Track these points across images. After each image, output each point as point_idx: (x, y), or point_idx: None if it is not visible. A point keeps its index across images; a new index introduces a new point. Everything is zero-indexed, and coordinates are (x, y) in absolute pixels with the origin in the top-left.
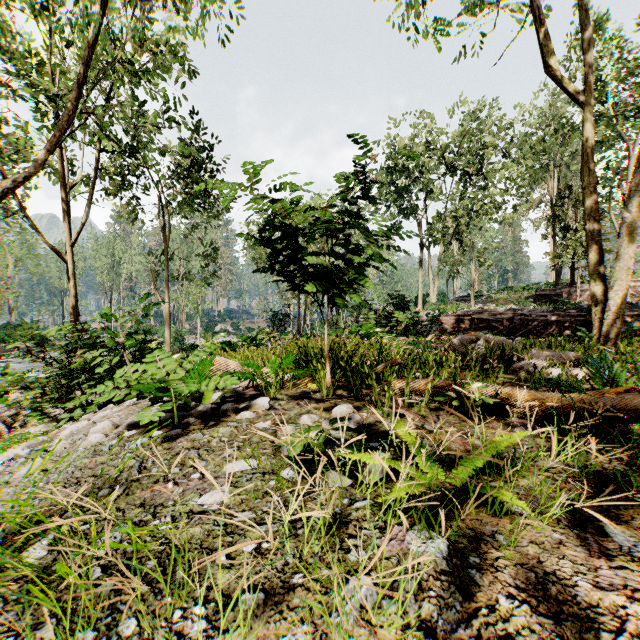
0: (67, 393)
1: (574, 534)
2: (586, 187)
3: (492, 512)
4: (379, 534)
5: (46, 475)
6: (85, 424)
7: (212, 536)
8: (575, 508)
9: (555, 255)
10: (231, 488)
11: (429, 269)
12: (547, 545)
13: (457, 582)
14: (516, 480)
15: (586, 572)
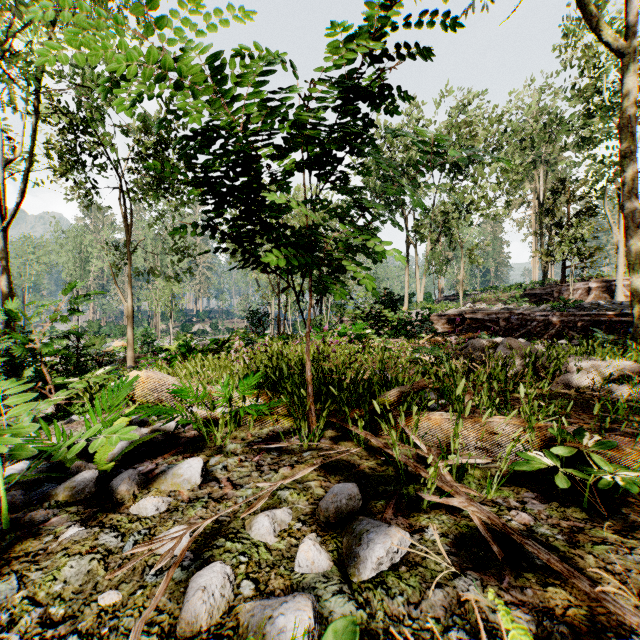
0: None
1: None
2: (624, 158)
3: None
4: None
5: None
6: None
7: None
8: None
9: (546, 253)
10: None
11: (416, 267)
12: None
13: None
14: None
15: None
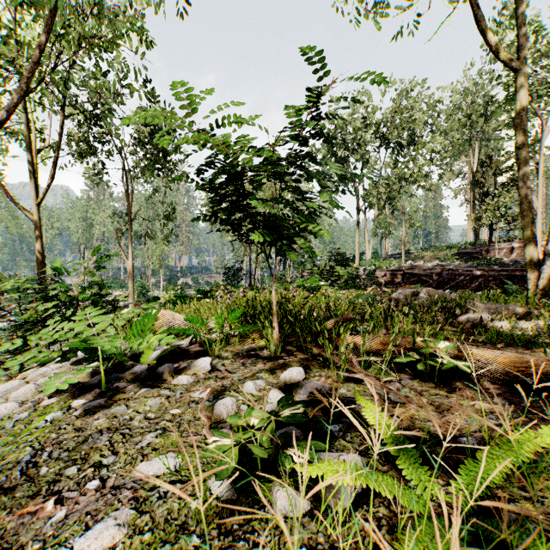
0: (22, 345)
1: None
2: (520, 148)
3: None
4: None
5: None
6: (16, 384)
7: None
8: None
9: (476, 218)
10: (133, 514)
11: (365, 230)
12: None
13: None
14: (543, 497)
15: None
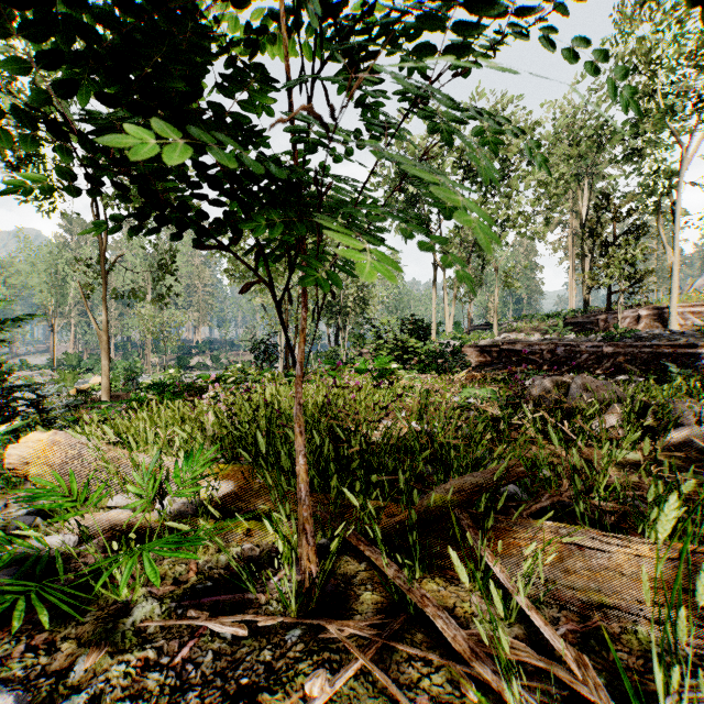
0: None
1: None
2: None
3: None
4: None
5: None
6: None
7: None
8: None
9: (590, 276)
10: None
11: (444, 292)
12: None
13: None
14: None
15: None
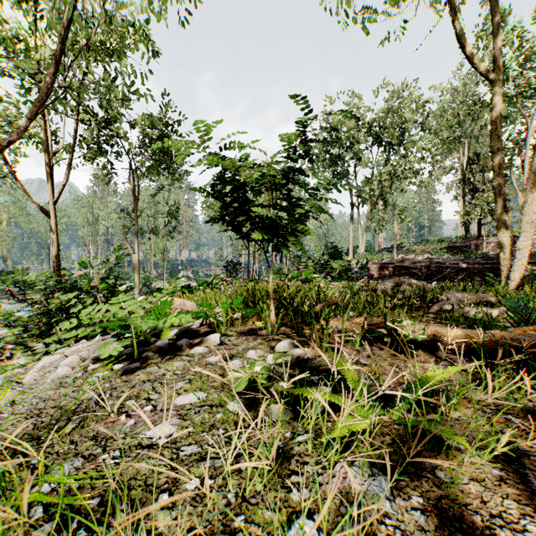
0: (47, 330)
1: (513, 470)
2: (495, 152)
3: (430, 446)
4: (321, 470)
5: (13, 406)
6: (58, 357)
7: (157, 472)
8: (509, 441)
9: (465, 213)
10: (180, 421)
11: (358, 225)
12: (488, 482)
13: (402, 526)
14: (448, 413)
15: (532, 513)
